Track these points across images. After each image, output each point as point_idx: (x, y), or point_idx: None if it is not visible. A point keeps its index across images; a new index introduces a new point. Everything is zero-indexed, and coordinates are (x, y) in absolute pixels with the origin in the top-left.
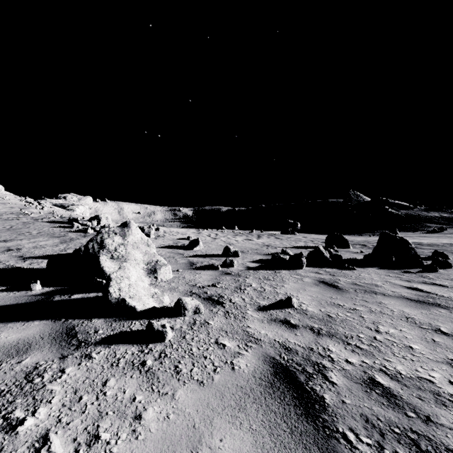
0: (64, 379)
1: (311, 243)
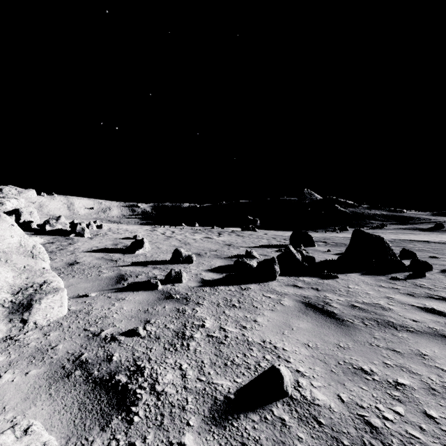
0: None
1: (274, 240)
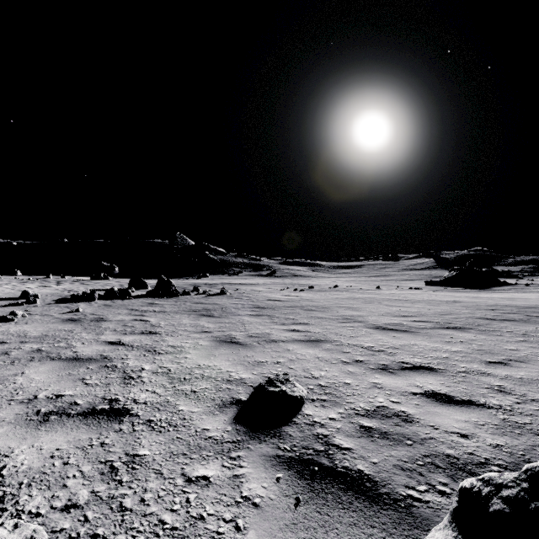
0: None
1: (119, 286)
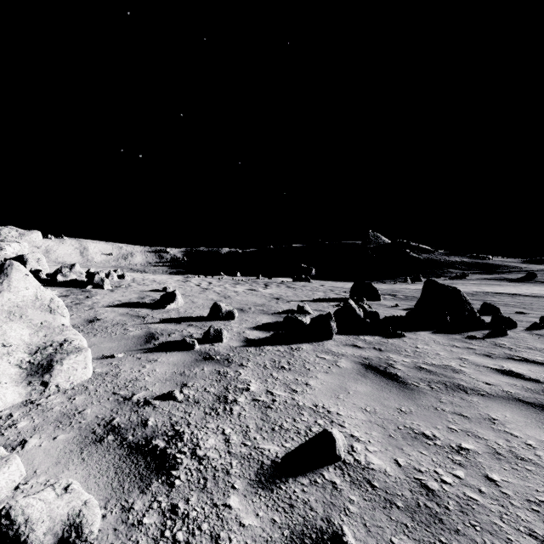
0: None
1: (332, 293)
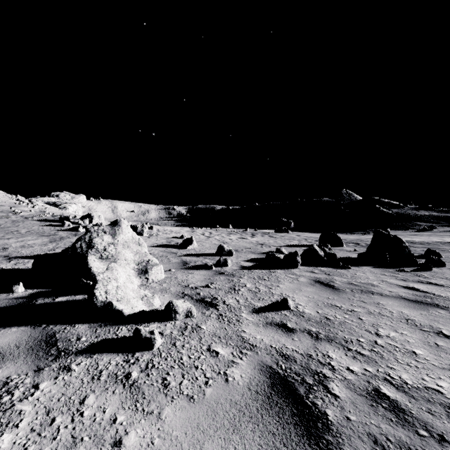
0: (36, 396)
1: (305, 241)
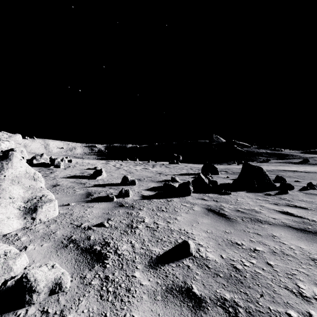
0: None
1: (191, 170)
